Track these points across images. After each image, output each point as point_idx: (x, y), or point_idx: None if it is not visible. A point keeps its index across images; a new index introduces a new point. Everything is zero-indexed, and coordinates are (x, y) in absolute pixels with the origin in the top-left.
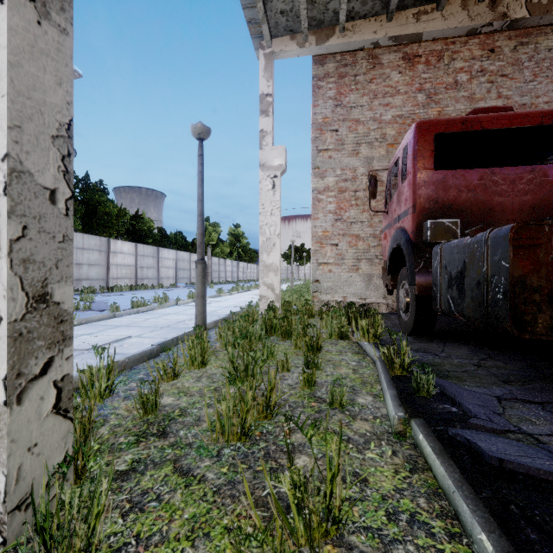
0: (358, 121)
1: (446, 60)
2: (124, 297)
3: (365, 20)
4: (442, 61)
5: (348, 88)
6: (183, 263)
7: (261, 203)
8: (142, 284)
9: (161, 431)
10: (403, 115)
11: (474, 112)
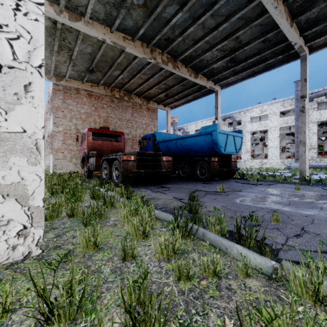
0: (72, 110)
1: (100, 99)
2: None
3: (74, 80)
4: (99, 99)
5: (68, 97)
6: None
7: None
8: None
9: None
10: (88, 112)
11: (101, 127)
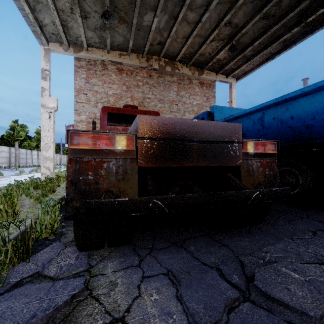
0: (97, 92)
1: (134, 74)
2: None
3: (97, 49)
4: (133, 75)
5: (92, 75)
6: None
7: (42, 125)
8: None
9: None
10: (117, 93)
11: (125, 106)
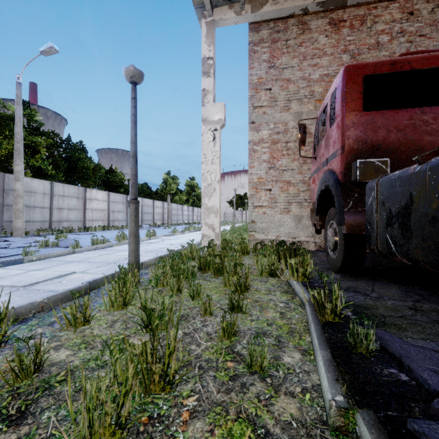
0: (289, 80)
1: (368, 23)
2: (95, 236)
3: None
4: (365, 25)
5: (280, 51)
6: (148, 208)
7: (203, 153)
8: (113, 225)
9: (20, 412)
10: (330, 74)
11: (402, 56)
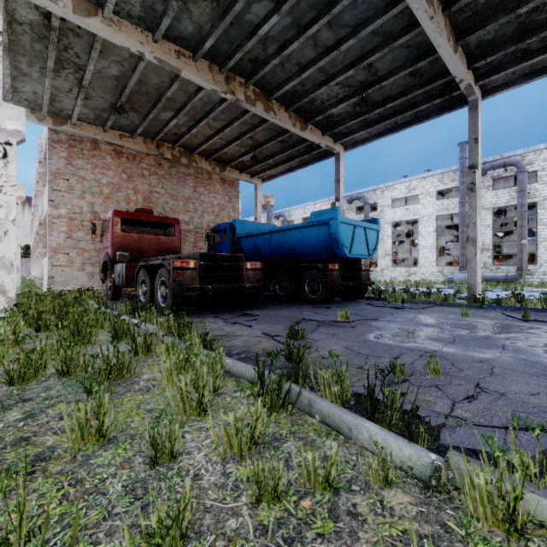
0: (84, 178)
1: (138, 160)
2: None
3: (89, 124)
4: (136, 161)
5: (77, 155)
6: None
7: None
8: None
9: None
10: (114, 183)
11: (139, 209)
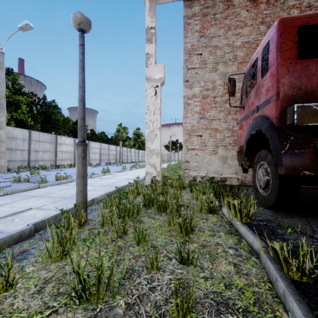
0: (216, 47)
1: None
2: (62, 172)
3: None
4: (279, 1)
5: (209, 23)
6: (105, 151)
7: (147, 106)
8: None
9: None
10: (250, 41)
11: None
